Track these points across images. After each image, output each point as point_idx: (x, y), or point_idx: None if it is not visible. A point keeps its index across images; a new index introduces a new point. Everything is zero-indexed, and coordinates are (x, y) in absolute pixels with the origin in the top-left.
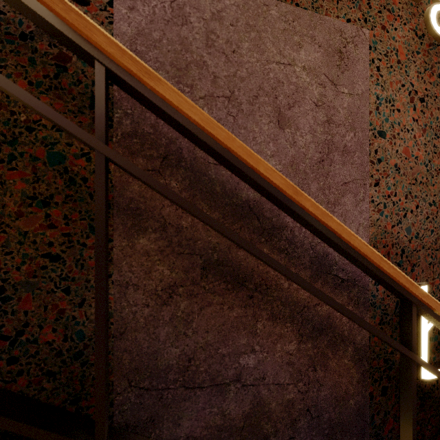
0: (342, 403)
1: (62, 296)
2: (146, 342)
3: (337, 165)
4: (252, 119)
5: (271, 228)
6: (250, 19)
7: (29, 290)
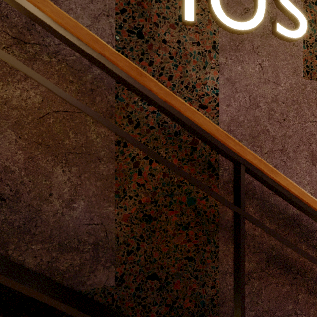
0: None
1: (194, 281)
2: None
3: None
4: (295, 162)
5: (307, 232)
6: (294, 96)
7: (178, 278)
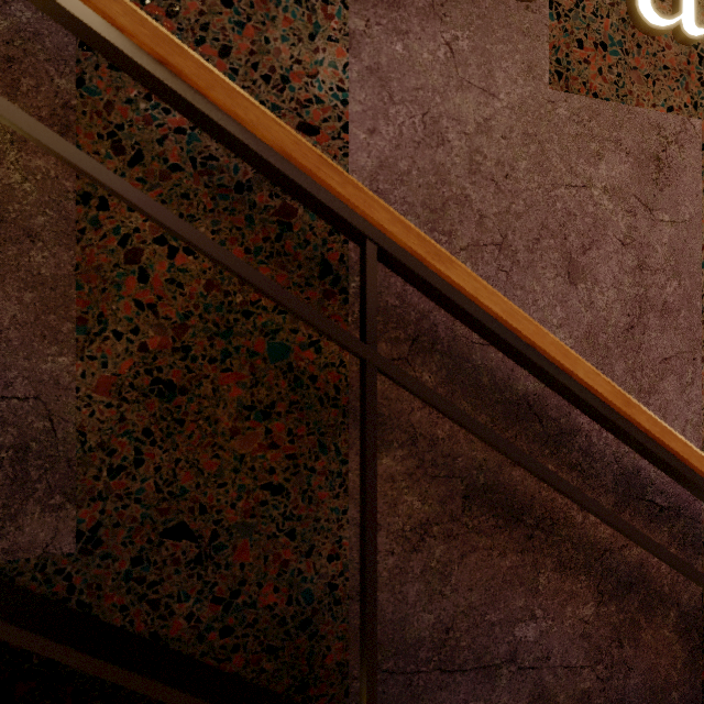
0: (661, 696)
1: (286, 542)
2: (390, 604)
3: (654, 332)
4: (532, 274)
5: (559, 434)
6: (529, 126)
7: (246, 535)
